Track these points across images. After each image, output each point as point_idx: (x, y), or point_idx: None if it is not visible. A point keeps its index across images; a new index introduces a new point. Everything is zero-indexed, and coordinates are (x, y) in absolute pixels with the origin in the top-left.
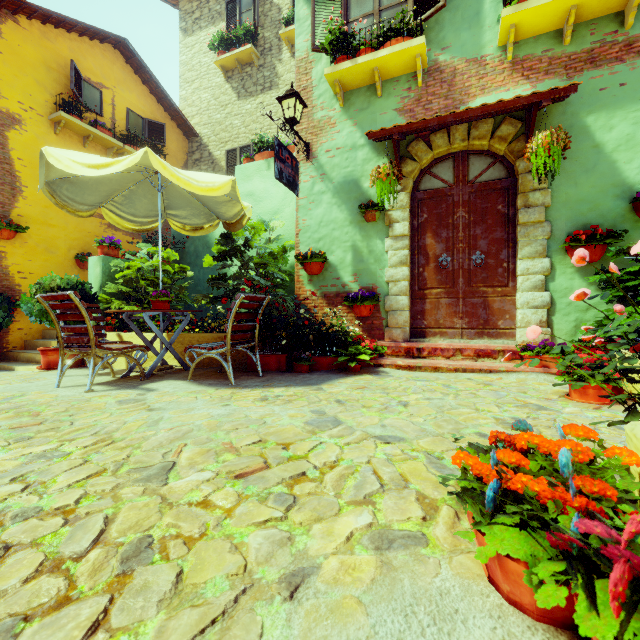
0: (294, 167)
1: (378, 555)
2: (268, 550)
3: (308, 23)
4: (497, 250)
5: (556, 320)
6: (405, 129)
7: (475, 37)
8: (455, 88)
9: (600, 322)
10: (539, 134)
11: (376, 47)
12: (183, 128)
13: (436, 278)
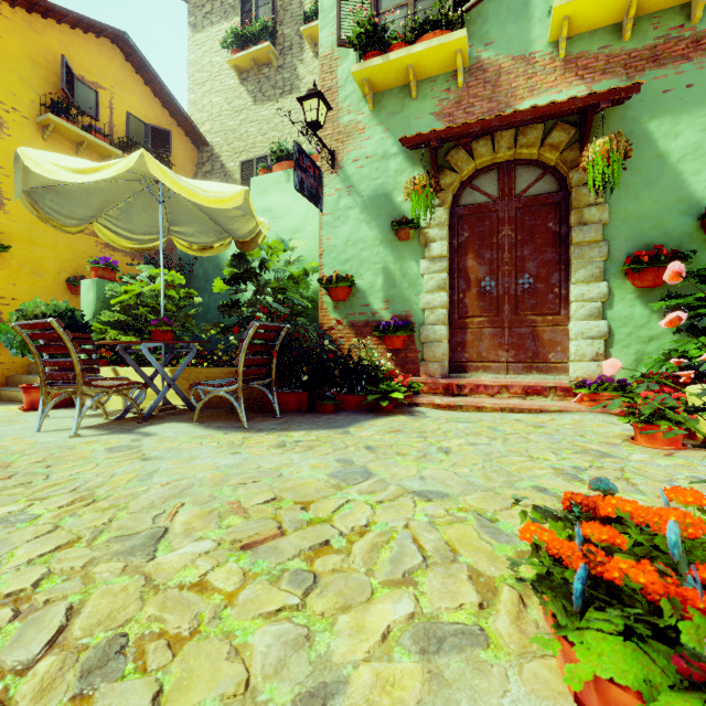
0: (317, 177)
1: (424, 662)
2: (279, 656)
3: (333, 15)
4: (547, 273)
5: (614, 353)
6: (444, 134)
7: (523, 31)
8: (500, 89)
9: (668, 355)
10: (596, 141)
11: (411, 42)
12: (192, 136)
13: (478, 305)
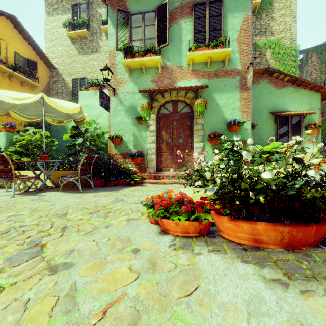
0: (108, 100)
1: (127, 221)
2: (100, 224)
3: (114, 36)
4: (187, 138)
5: None
6: (153, 91)
7: (179, 58)
8: (172, 76)
9: None
10: (198, 100)
11: (142, 55)
12: (47, 64)
13: (166, 148)
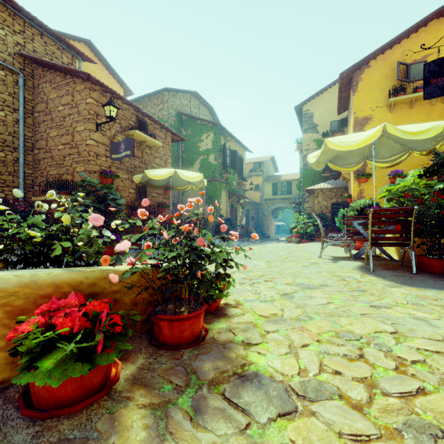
0: None
1: None
2: None
3: None
4: None
5: None
6: None
7: None
8: None
9: None
10: None
11: None
12: None
13: None
